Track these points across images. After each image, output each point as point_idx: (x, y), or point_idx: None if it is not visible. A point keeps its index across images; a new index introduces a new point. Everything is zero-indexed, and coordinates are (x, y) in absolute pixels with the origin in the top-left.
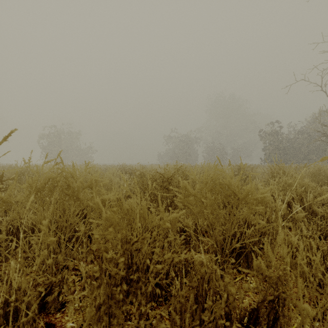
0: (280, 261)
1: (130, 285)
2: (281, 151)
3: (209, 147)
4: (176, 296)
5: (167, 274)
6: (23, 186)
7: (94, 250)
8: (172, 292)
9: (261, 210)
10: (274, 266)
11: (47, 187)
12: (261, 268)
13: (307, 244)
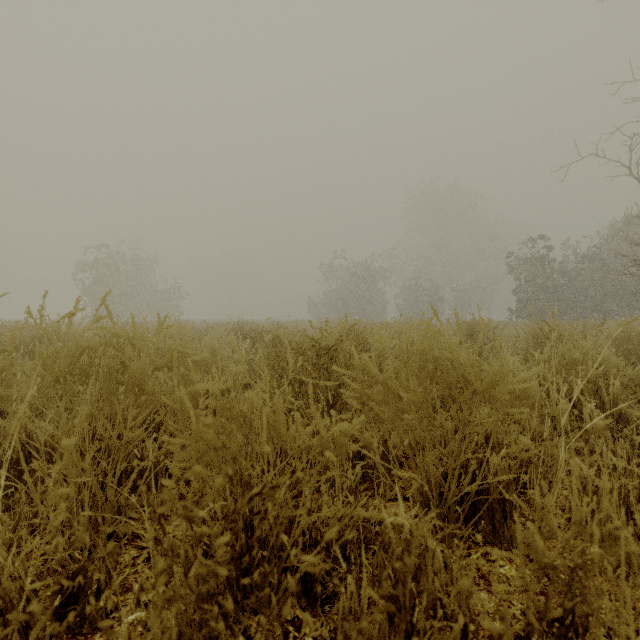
0: (574, 531)
1: (249, 574)
2: (550, 296)
3: (408, 288)
4: (346, 609)
5: (327, 548)
6: (28, 366)
7: (176, 498)
8: (340, 601)
9: (523, 416)
10: (563, 543)
11: (80, 367)
12: (533, 547)
13: (619, 486)
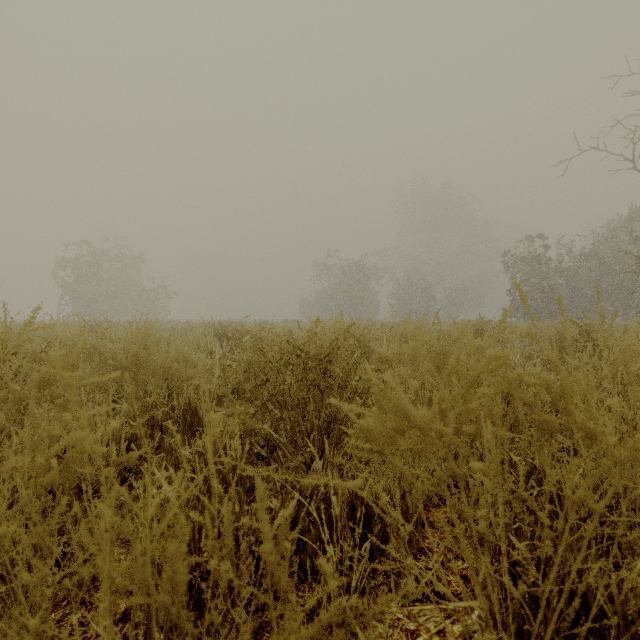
0: None
1: None
2: (544, 295)
3: (401, 287)
4: None
5: None
6: None
7: None
8: None
9: None
10: None
11: None
12: None
13: None
